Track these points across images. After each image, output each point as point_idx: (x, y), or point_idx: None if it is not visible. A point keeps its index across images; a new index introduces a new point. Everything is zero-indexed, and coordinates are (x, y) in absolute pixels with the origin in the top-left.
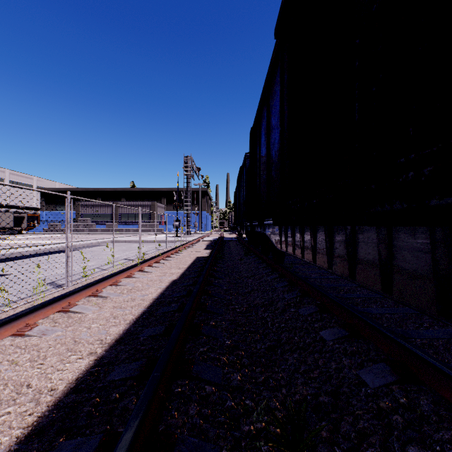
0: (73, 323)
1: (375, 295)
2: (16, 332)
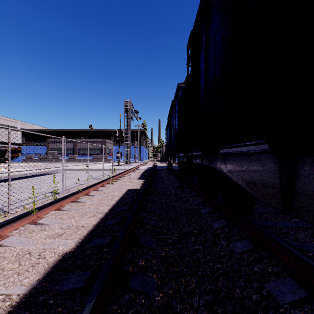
0: None
1: None
2: None
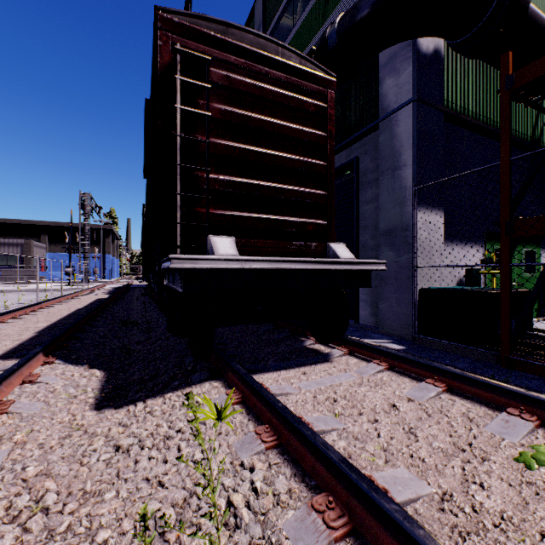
0: (26, 320)
1: None
2: (0, 322)
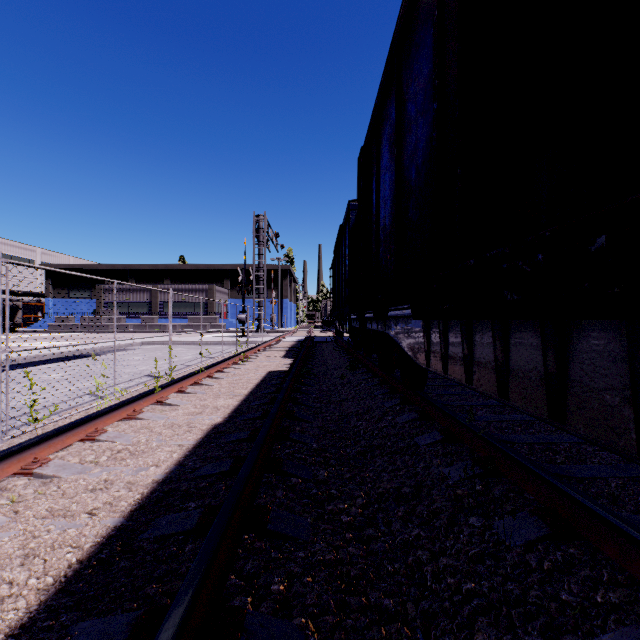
0: None
1: (639, 470)
2: None
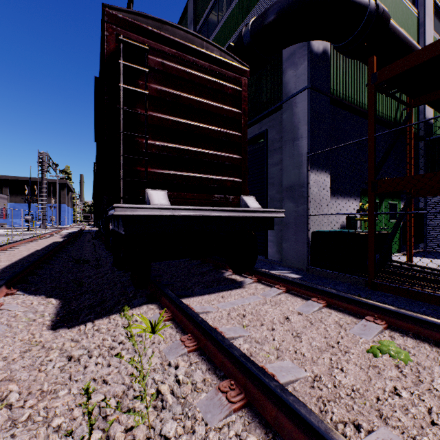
0: None
1: None
2: None
